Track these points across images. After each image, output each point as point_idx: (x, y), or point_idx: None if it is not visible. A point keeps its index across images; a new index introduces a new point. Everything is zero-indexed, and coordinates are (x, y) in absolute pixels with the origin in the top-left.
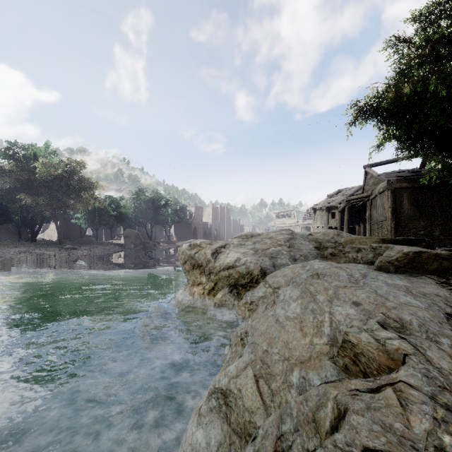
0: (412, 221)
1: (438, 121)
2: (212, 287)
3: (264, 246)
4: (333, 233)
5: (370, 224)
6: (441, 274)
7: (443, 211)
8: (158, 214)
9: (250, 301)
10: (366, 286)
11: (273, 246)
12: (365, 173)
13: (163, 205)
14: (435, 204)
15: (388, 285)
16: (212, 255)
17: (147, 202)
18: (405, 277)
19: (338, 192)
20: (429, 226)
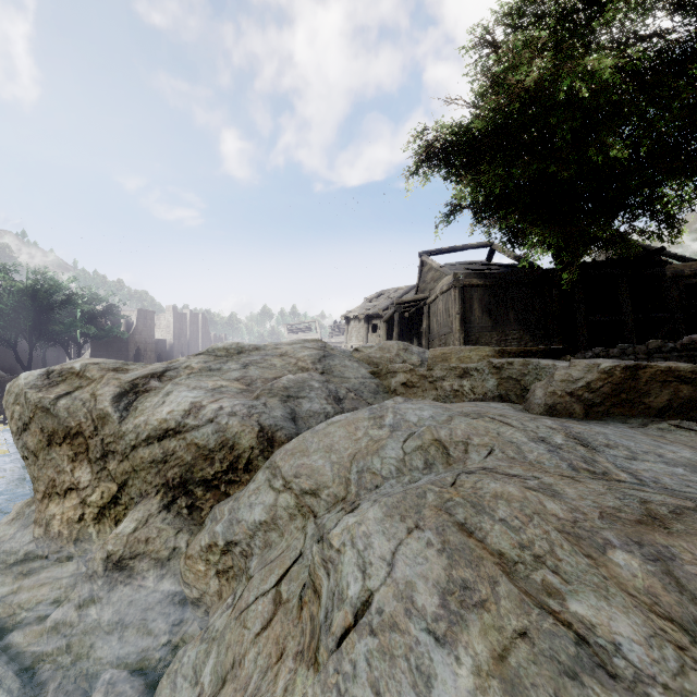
0: (484, 334)
1: (549, 166)
2: (113, 495)
3: (269, 373)
4: (398, 346)
5: (428, 340)
6: (677, 415)
7: (518, 321)
8: (48, 320)
9: (224, 540)
10: (661, 487)
11: (290, 371)
12: (421, 264)
13: (60, 302)
14: (510, 311)
15: (696, 472)
16: (116, 400)
17: (17, 294)
18: (642, 432)
19: (380, 294)
20: (503, 341)
